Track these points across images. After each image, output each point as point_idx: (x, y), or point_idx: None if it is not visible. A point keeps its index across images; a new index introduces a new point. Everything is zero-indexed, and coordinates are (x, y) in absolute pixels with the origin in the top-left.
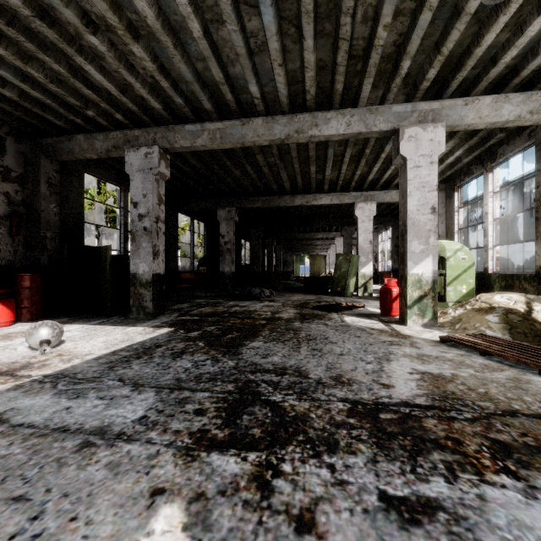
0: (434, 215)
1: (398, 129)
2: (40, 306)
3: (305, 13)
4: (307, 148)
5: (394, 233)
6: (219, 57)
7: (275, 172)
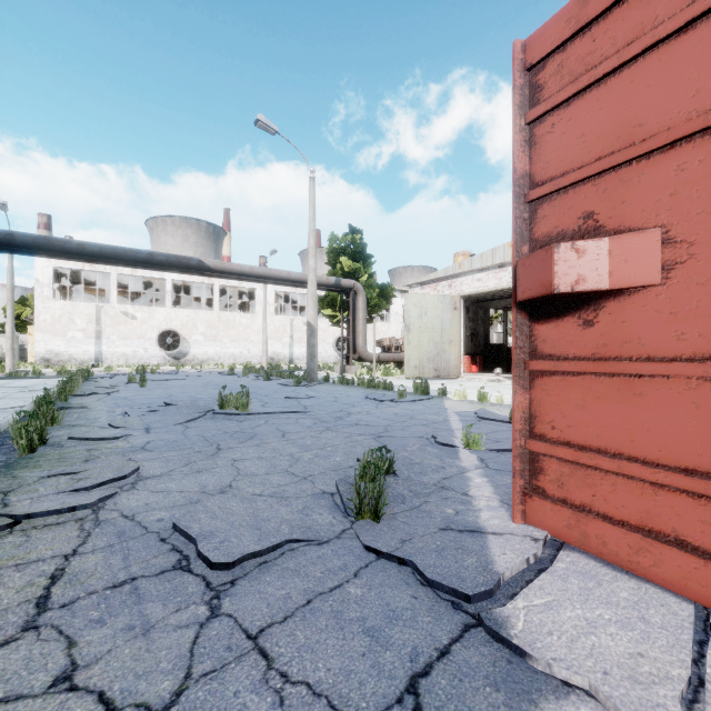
0: None
1: None
2: (482, 368)
3: None
4: None
5: None
6: None
7: None
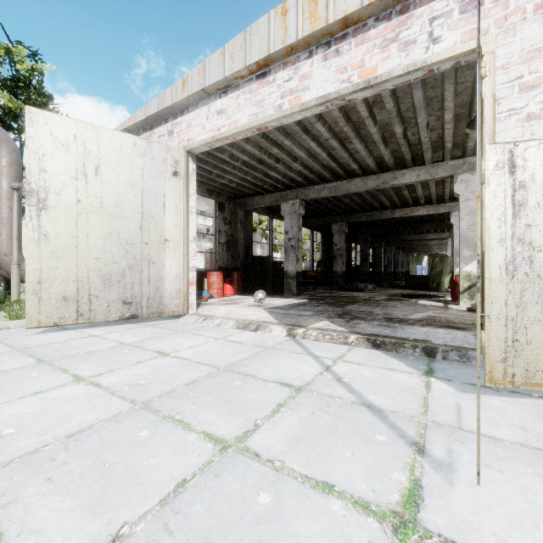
0: None
1: (454, 176)
2: (241, 288)
3: (378, 142)
4: None
5: None
6: (334, 158)
7: (376, 196)
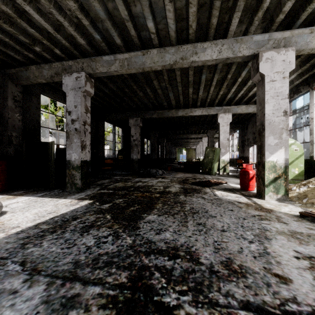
0: (286, 117)
1: (257, 54)
2: (4, 182)
3: None
4: (187, 75)
5: (240, 134)
6: None
7: (166, 94)
